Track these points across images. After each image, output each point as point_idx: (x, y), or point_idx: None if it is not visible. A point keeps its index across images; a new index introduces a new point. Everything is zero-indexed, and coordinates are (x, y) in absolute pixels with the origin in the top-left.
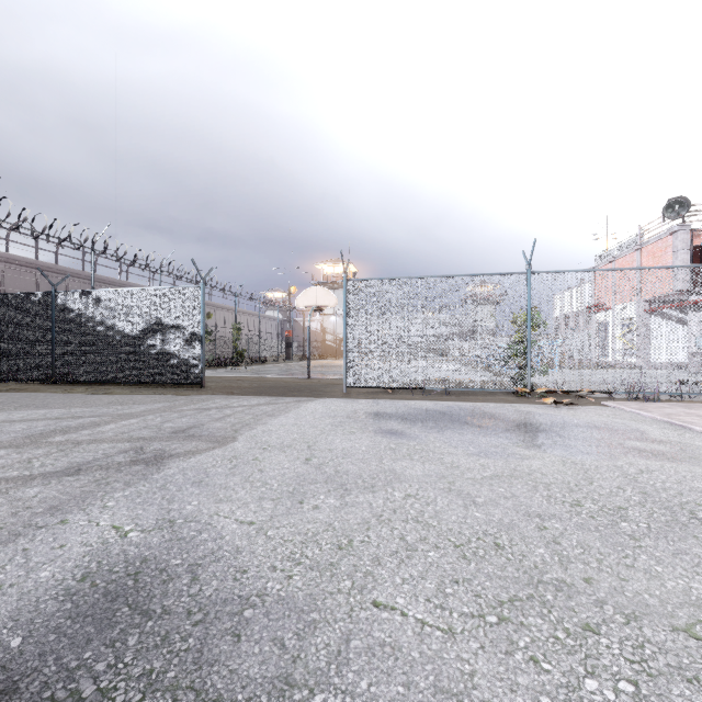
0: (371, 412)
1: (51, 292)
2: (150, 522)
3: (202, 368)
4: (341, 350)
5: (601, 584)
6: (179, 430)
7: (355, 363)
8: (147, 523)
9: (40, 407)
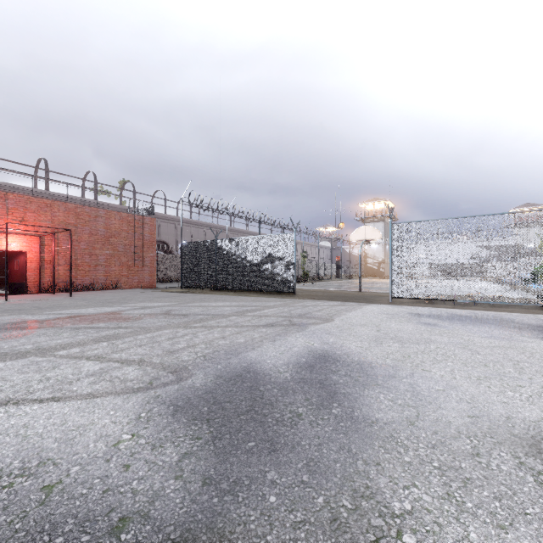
0: (412, 313)
1: (214, 240)
2: (319, 342)
3: (295, 282)
4: (380, 271)
5: (537, 380)
6: (301, 314)
7: (398, 281)
8: (318, 342)
9: (224, 301)
